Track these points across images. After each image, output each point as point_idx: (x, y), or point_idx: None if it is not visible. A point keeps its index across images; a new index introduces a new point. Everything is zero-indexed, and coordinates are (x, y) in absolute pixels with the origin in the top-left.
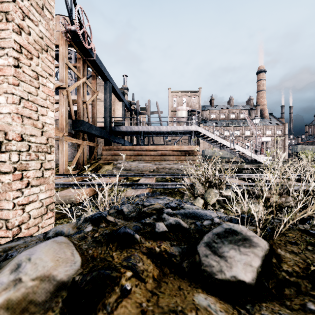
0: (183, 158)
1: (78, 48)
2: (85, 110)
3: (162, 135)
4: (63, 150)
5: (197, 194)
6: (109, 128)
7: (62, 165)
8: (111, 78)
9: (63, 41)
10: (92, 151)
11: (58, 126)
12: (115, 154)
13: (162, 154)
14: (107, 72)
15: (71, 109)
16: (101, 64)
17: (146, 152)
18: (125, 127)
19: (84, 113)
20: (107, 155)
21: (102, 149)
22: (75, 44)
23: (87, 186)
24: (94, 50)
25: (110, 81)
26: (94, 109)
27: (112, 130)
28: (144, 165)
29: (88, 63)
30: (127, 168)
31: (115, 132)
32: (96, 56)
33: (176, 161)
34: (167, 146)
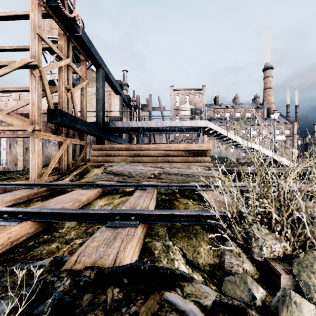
0: (191, 159)
1: (57, 17)
2: (70, 100)
3: (165, 132)
4: (34, 149)
5: (262, 255)
6: (101, 123)
7: (34, 169)
8: (105, 64)
9: (34, 5)
10: (81, 151)
11: (42, 121)
12: (108, 154)
13: (165, 155)
14: (98, 56)
15: (47, 96)
16: (91, 44)
17: (146, 152)
18: (121, 122)
19: (69, 104)
20: (97, 155)
21: (92, 148)
22: (52, 11)
23: (18, 219)
24: (79, 22)
25: (104, 68)
26: (84, 100)
27: (106, 126)
28: (142, 169)
29: (74, 43)
30: (120, 173)
31: (110, 128)
32: (83, 32)
33: (183, 163)
34: (172, 144)
